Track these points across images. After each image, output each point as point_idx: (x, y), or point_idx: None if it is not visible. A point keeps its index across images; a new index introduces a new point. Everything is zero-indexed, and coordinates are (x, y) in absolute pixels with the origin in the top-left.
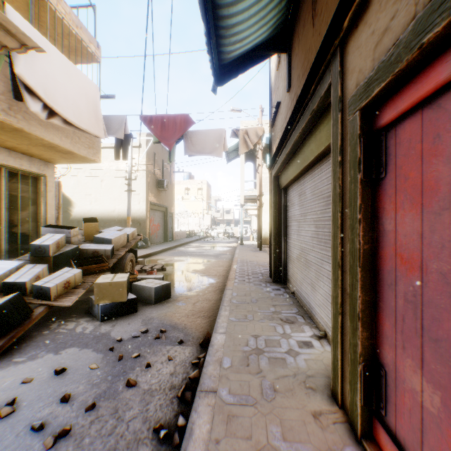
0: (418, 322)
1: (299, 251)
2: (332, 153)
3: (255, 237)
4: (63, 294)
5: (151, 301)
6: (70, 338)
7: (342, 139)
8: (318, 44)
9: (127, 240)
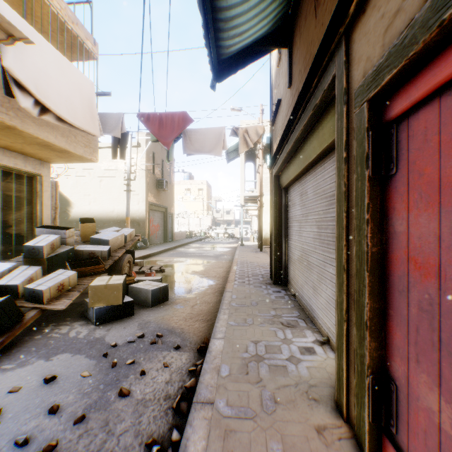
0: (435, 334)
1: (300, 252)
2: (336, 149)
3: (255, 237)
4: (57, 297)
5: (148, 303)
6: (62, 343)
7: (347, 134)
8: (321, 35)
9: (125, 241)
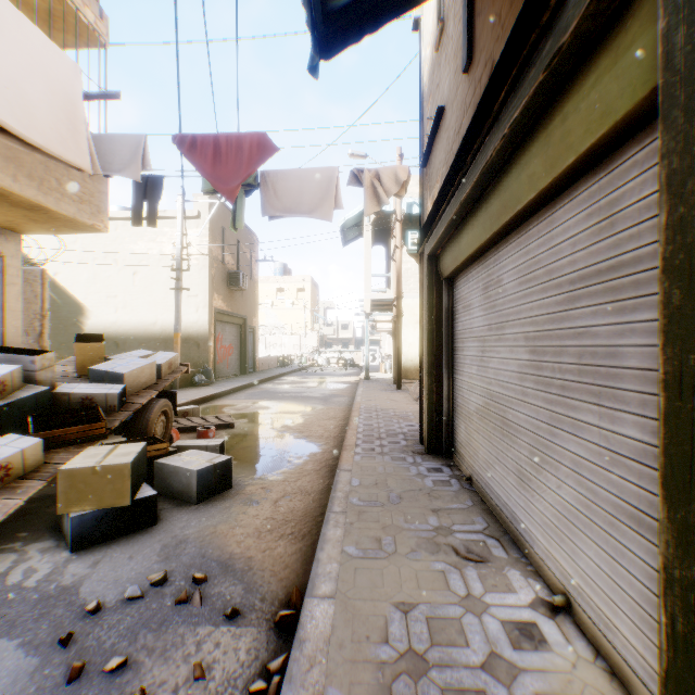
0: None
1: (483, 398)
2: (661, 121)
3: (388, 366)
4: None
5: (190, 497)
6: None
7: None
8: None
9: (159, 375)
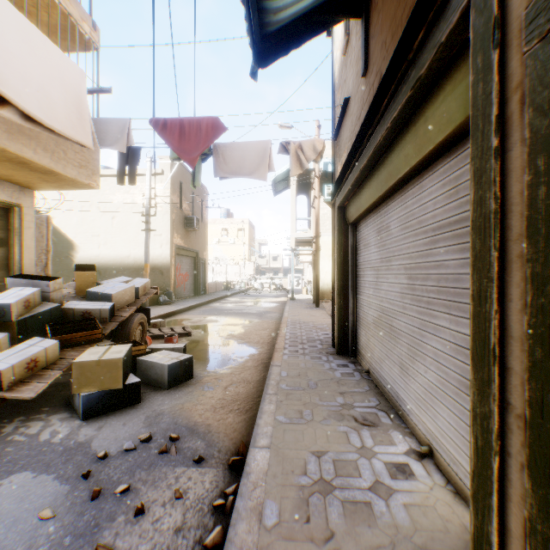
0: None
1: (377, 312)
2: (471, 137)
3: (309, 289)
4: (26, 380)
5: (163, 384)
6: (25, 452)
7: (499, 104)
8: None
9: (137, 295)
